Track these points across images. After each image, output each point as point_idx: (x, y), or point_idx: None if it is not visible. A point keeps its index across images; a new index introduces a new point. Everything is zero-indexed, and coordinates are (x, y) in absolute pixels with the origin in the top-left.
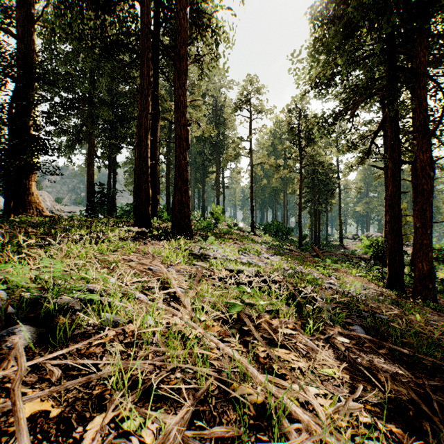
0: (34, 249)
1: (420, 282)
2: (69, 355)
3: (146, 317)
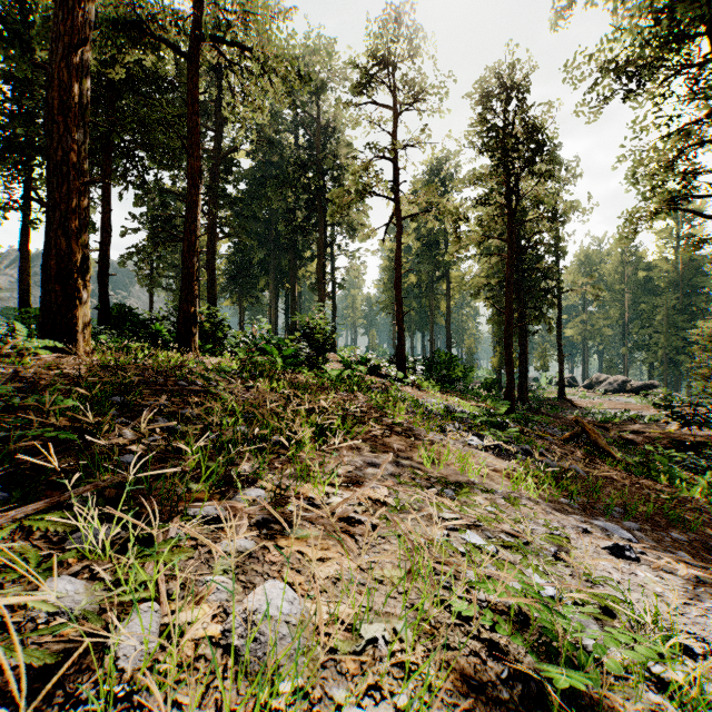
0: None
1: None
2: None
3: None
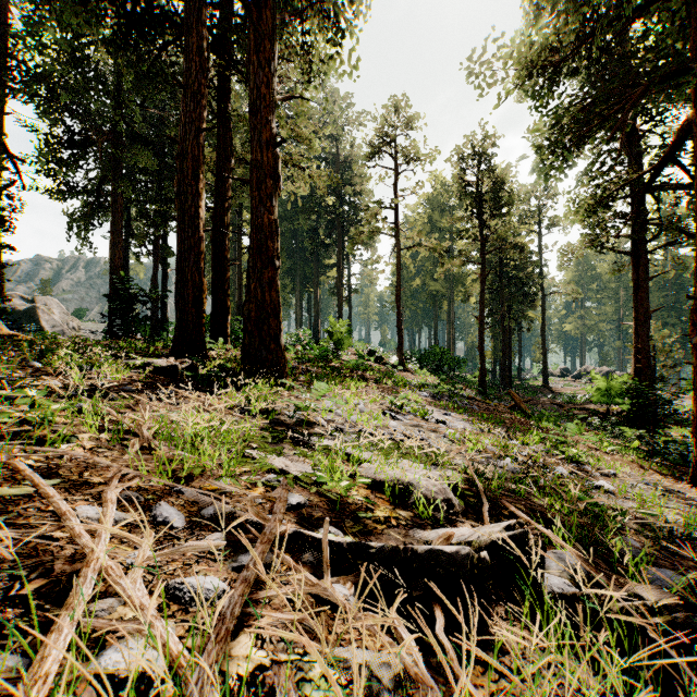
0: None
1: None
2: None
3: None
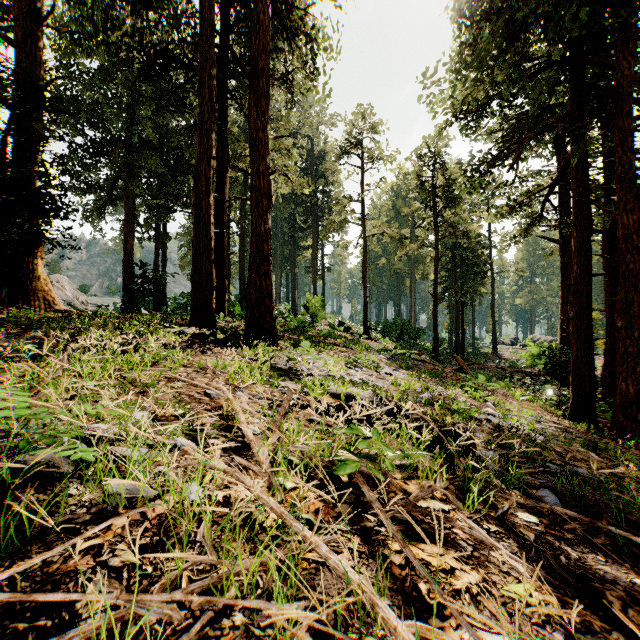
0: (21, 362)
1: (623, 410)
2: (22, 578)
3: (188, 487)
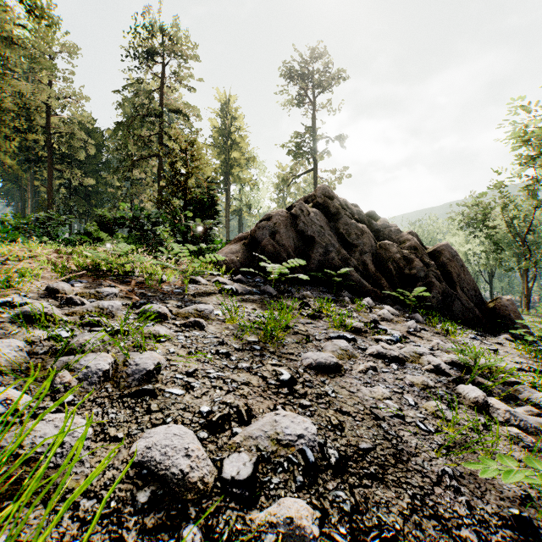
0: None
1: None
2: None
3: None
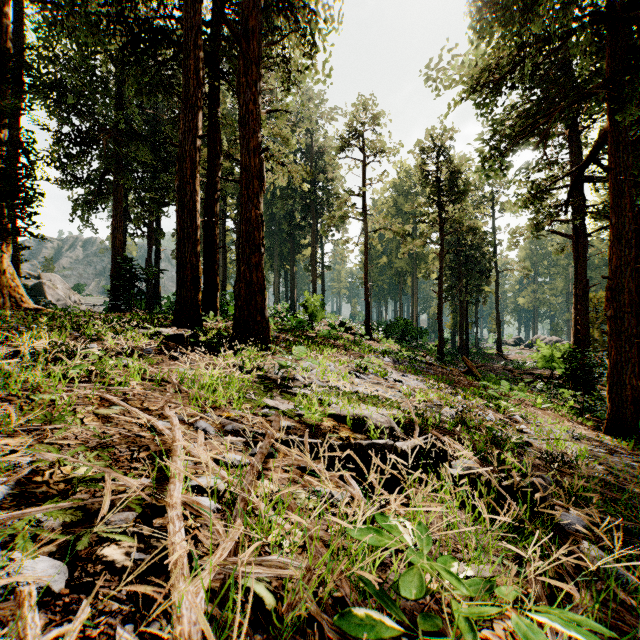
0: None
1: None
2: None
3: None
